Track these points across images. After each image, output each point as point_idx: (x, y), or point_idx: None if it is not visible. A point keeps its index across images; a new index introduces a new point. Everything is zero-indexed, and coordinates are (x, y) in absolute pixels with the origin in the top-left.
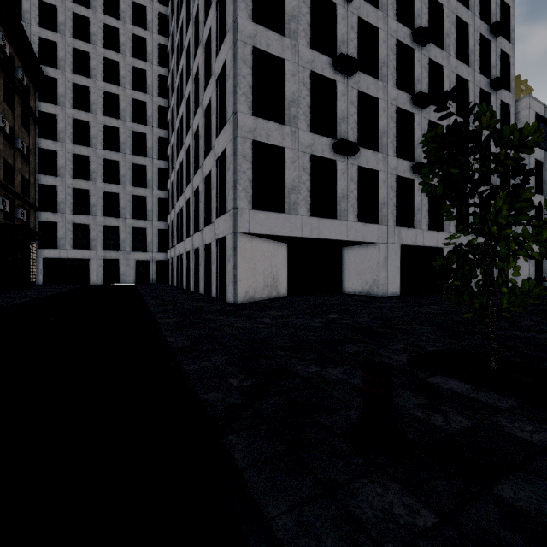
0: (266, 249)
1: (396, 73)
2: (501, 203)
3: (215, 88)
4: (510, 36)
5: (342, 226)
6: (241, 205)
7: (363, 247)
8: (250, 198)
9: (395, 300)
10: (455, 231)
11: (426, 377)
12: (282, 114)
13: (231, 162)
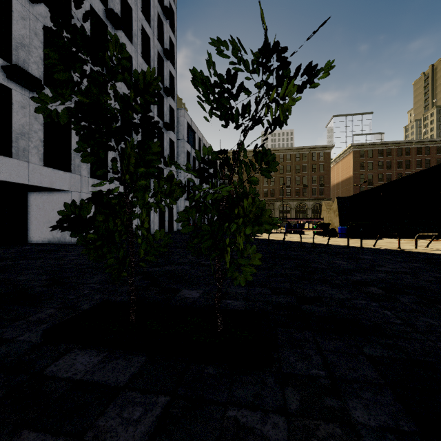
0: None
1: (91, 36)
2: (130, 149)
3: None
4: (175, 65)
5: (21, 168)
6: None
7: (54, 194)
8: None
9: None
10: None
11: (47, 365)
12: None
13: None
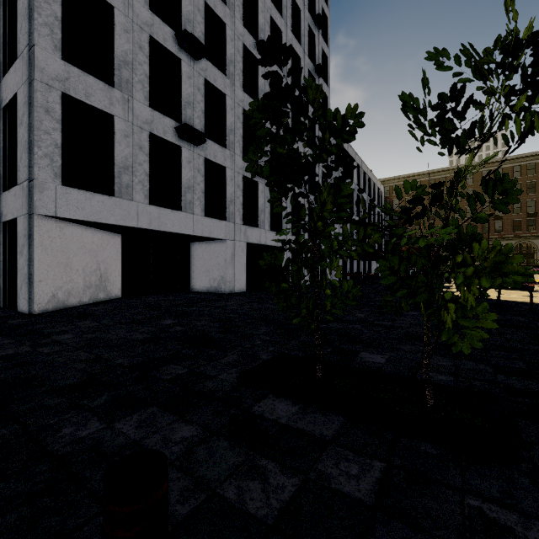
0: (88, 239)
1: (242, 76)
2: (326, 195)
3: (2, 4)
4: (328, 81)
5: (188, 220)
6: (42, 177)
7: (212, 243)
8: (59, 170)
9: (240, 297)
10: (291, 233)
11: (252, 404)
12: (110, 73)
13: (24, 114)
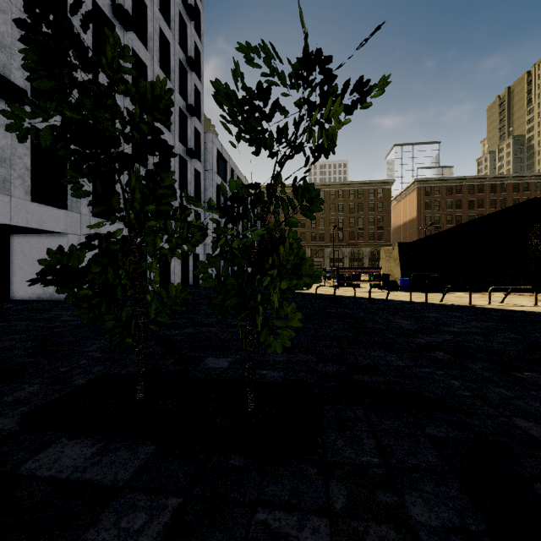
0: None
1: (93, 38)
2: (134, 181)
3: None
4: (201, 77)
5: None
6: None
7: (45, 237)
8: None
9: None
10: None
11: (23, 460)
12: None
13: None
